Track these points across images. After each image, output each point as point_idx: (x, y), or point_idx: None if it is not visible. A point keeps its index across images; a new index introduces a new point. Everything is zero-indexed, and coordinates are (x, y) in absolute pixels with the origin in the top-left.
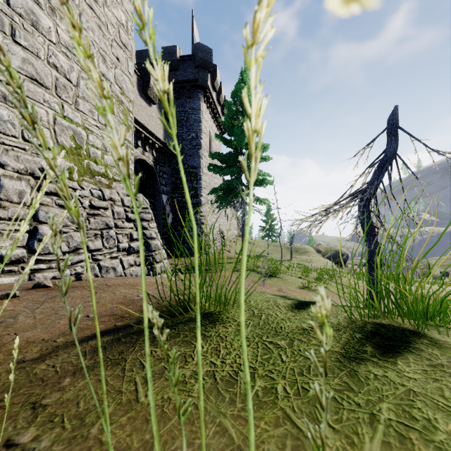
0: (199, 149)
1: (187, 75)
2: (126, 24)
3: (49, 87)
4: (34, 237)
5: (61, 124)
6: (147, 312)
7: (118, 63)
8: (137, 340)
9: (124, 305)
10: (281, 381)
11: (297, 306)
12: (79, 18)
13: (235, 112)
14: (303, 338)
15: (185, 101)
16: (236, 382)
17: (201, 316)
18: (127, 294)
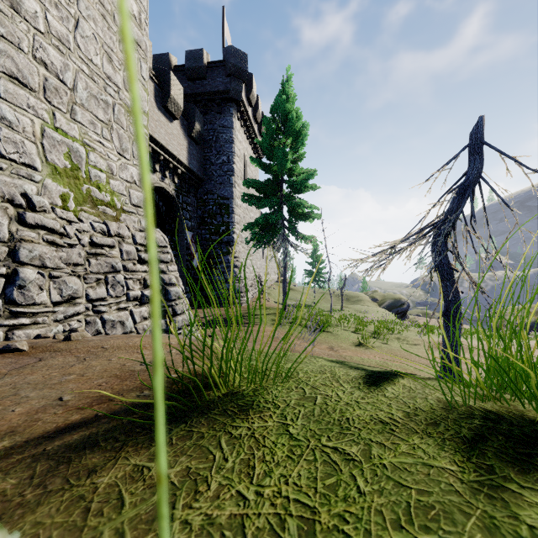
0: (232, 175)
1: (216, 86)
2: (139, 16)
3: (35, 88)
4: (13, 282)
5: (52, 137)
6: None
7: None
8: (124, 443)
9: (118, 380)
10: None
11: (365, 380)
12: (76, 3)
13: (274, 130)
14: (385, 441)
15: (214, 117)
16: None
17: (227, 398)
18: (126, 361)
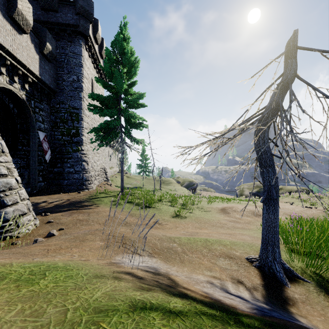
0: (81, 91)
1: (67, 19)
2: None
3: None
4: None
5: None
6: None
7: None
8: None
9: None
10: None
11: None
12: None
13: (114, 60)
14: None
15: (66, 44)
16: None
17: None
18: None
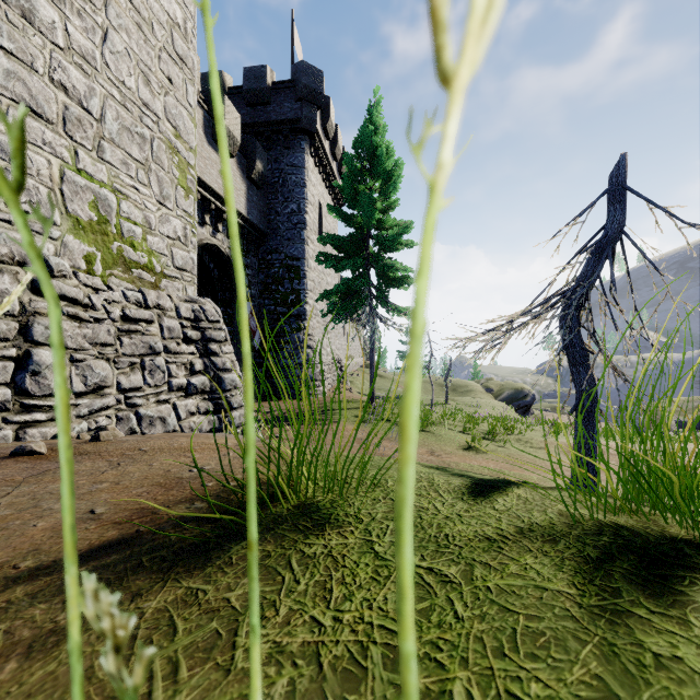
0: (303, 229)
1: (283, 113)
2: (184, 24)
3: (53, 119)
4: (26, 367)
5: (74, 182)
6: (76, 611)
7: (170, 86)
8: (174, 563)
9: (162, 489)
10: (460, 673)
11: (471, 489)
12: (104, 10)
13: (359, 171)
14: (491, 560)
15: (281, 154)
16: (364, 676)
17: (298, 510)
18: (172, 466)
